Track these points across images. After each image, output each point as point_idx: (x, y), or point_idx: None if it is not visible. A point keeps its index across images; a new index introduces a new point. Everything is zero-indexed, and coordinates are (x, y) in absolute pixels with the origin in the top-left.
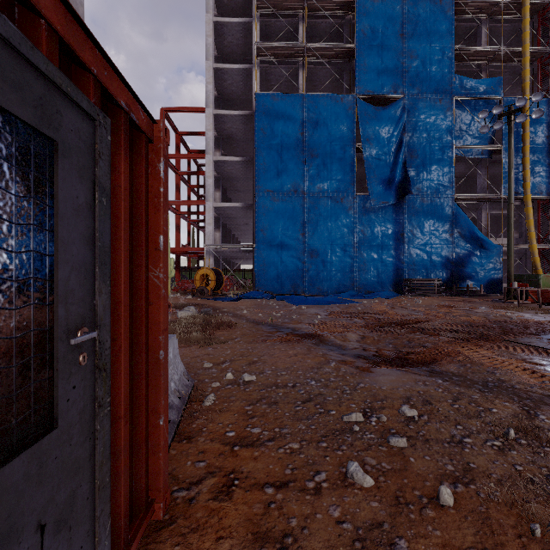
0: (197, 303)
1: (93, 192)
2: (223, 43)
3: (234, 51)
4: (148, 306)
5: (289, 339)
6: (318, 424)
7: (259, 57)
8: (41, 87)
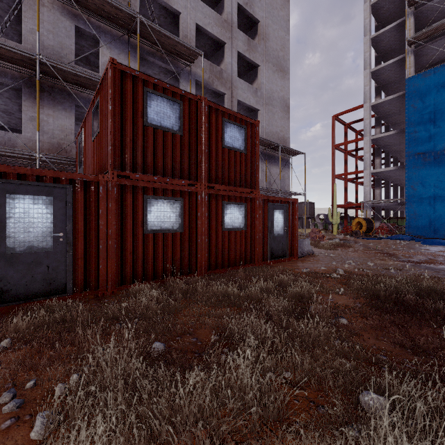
0: (347, 239)
1: (286, 213)
2: (381, 45)
3: (392, 45)
4: (294, 227)
5: (371, 253)
6: (338, 261)
7: (413, 44)
8: (282, 206)
